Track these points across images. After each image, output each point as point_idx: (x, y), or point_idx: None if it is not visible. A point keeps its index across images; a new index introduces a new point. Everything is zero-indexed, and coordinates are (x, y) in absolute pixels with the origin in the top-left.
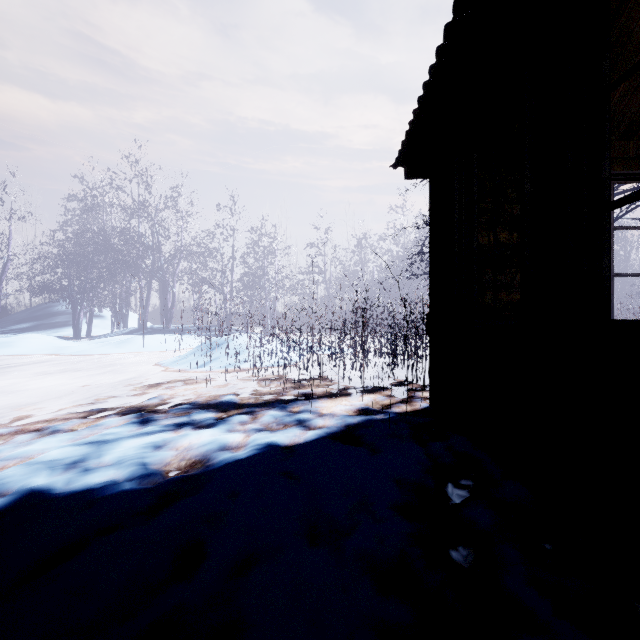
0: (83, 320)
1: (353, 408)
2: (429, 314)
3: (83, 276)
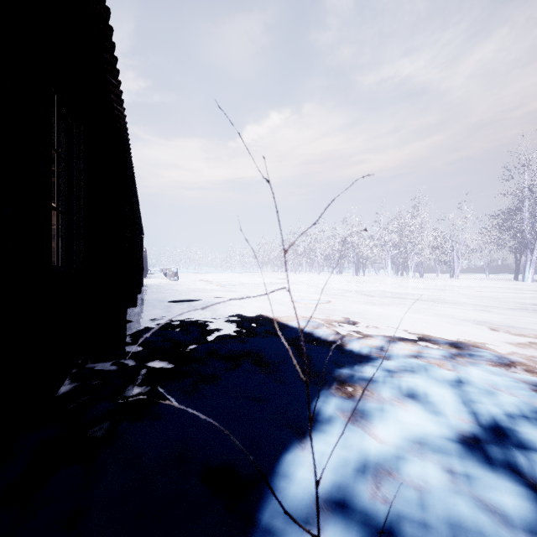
0: None
1: None
2: None
3: None
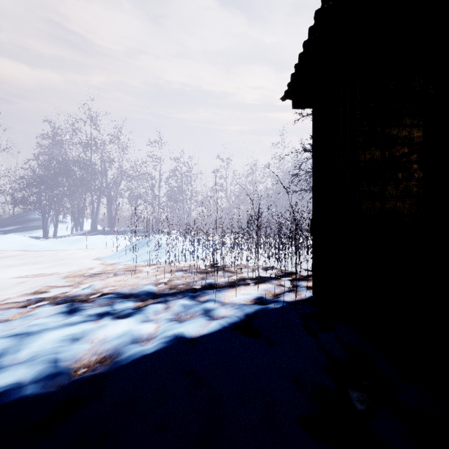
0: (51, 224)
1: (250, 298)
2: (313, 220)
3: (50, 192)
